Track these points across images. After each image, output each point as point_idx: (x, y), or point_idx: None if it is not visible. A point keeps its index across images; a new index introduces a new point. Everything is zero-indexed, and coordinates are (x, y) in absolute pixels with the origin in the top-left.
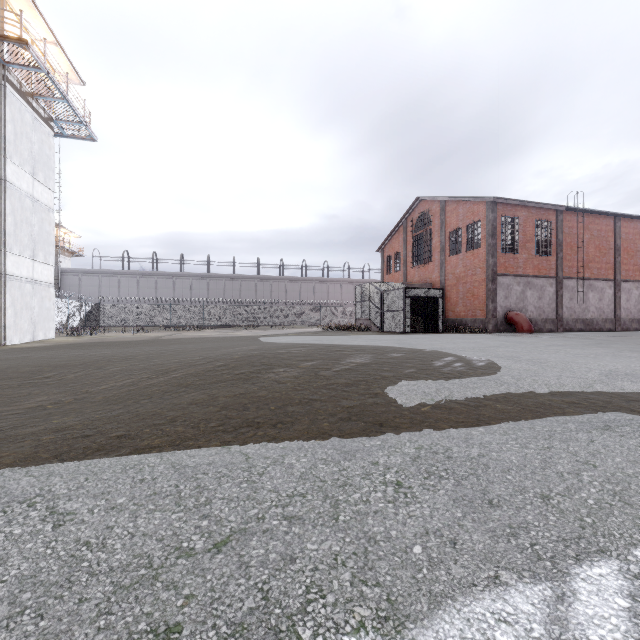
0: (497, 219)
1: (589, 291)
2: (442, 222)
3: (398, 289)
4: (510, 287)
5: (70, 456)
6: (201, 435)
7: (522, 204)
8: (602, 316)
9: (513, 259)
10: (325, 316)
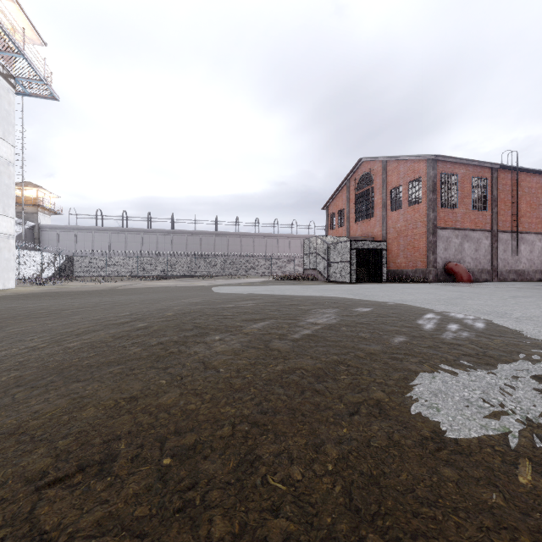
0: (437, 176)
1: (521, 244)
2: (383, 180)
3: (344, 241)
4: (449, 240)
5: None
6: None
7: (461, 162)
8: (533, 267)
9: (452, 213)
10: (275, 267)
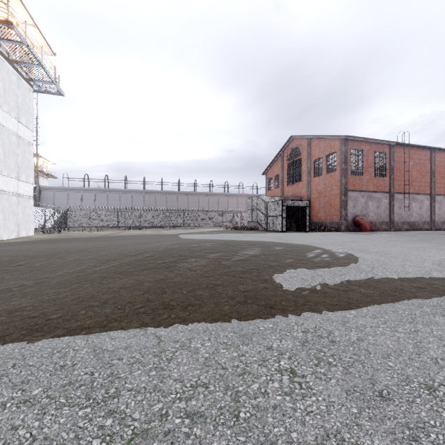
0: (348, 151)
1: (412, 202)
2: (308, 153)
3: (278, 200)
4: (357, 199)
5: (12, 337)
6: (125, 317)
7: (365, 140)
8: (422, 220)
9: (359, 179)
10: (226, 220)
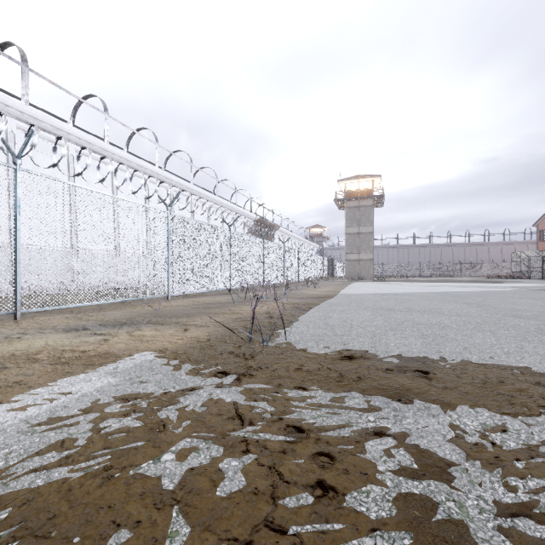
0: None
1: None
2: None
3: (538, 256)
4: None
5: None
6: None
7: None
8: None
9: None
10: (487, 270)
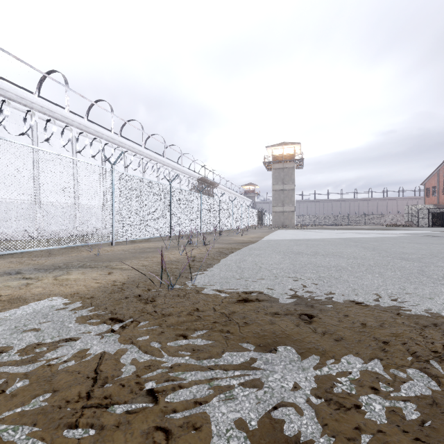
0: None
1: None
2: None
3: (425, 209)
4: None
5: None
6: None
7: None
8: None
9: None
10: (385, 220)
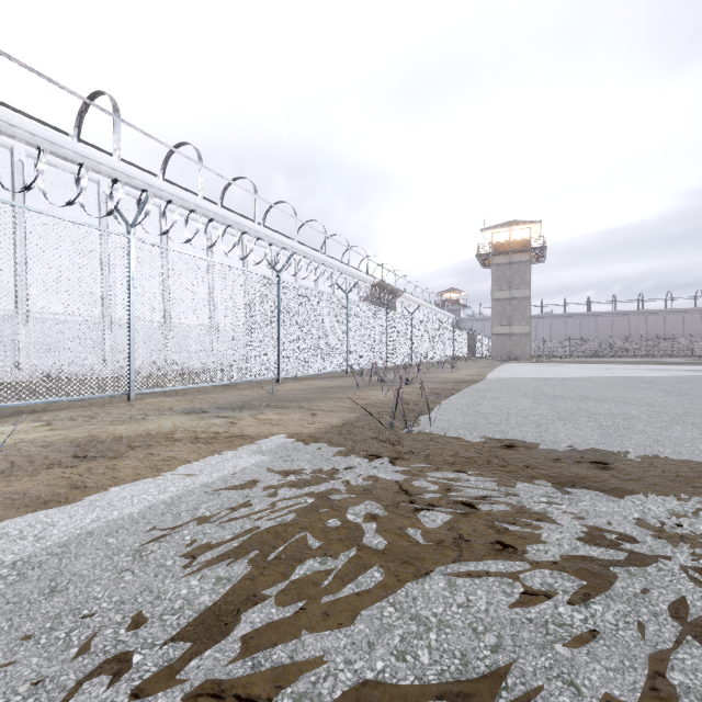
0: None
1: None
2: None
3: None
4: None
5: None
6: None
7: None
8: None
9: None
10: (699, 347)
